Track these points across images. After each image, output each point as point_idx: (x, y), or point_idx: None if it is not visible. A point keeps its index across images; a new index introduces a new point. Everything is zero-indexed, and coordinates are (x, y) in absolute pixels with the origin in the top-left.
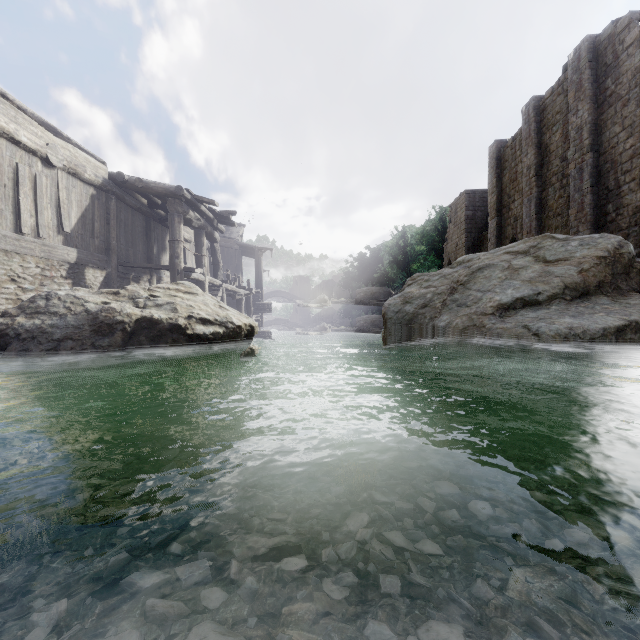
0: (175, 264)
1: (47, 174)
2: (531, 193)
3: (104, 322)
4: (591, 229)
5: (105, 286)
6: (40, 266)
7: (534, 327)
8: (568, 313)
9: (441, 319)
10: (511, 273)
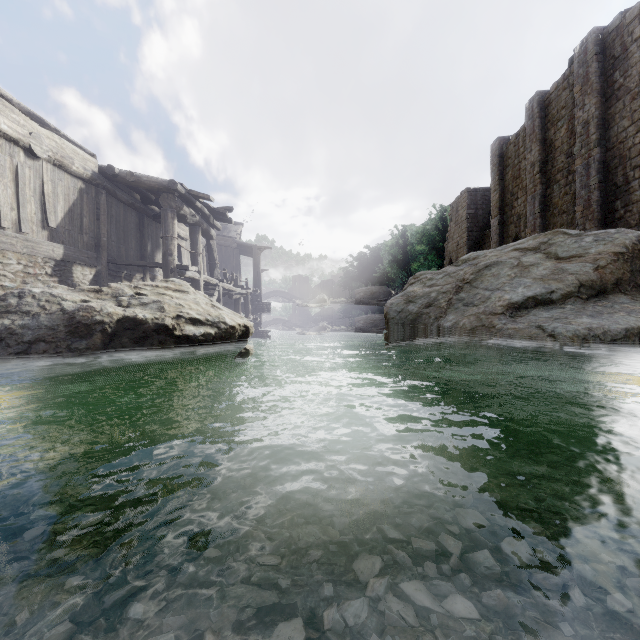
0: (168, 261)
1: (30, 165)
2: (535, 190)
3: (81, 322)
4: (598, 226)
5: (95, 284)
6: (22, 263)
7: (549, 328)
8: (585, 313)
9: (447, 319)
10: (521, 271)
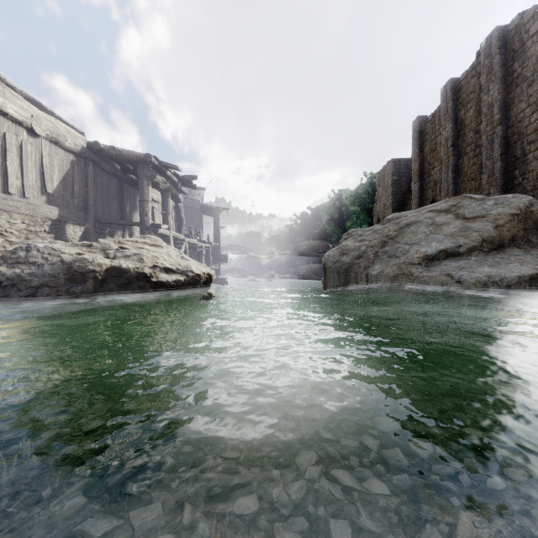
0: (144, 221)
1: (32, 142)
2: (449, 161)
3: (77, 271)
4: (501, 191)
5: (83, 240)
6: (25, 222)
7: (457, 275)
8: (486, 263)
9: (374, 268)
10: (435, 228)
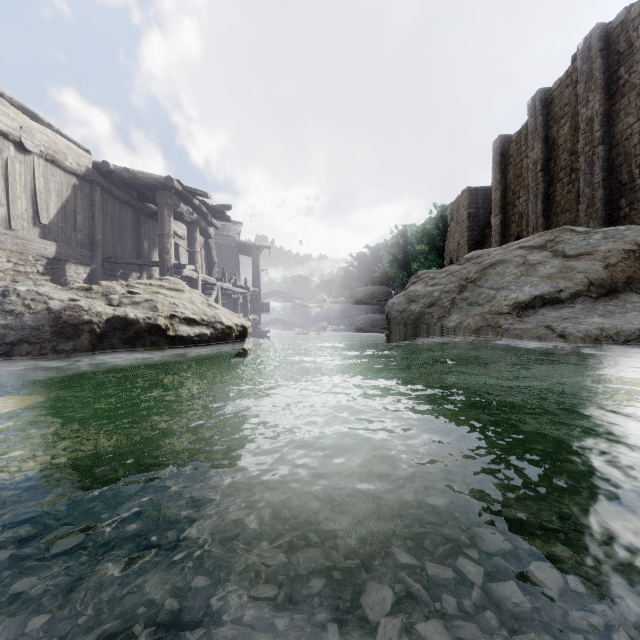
0: (165, 260)
1: (21, 160)
2: (537, 189)
3: (68, 322)
4: (603, 225)
5: (89, 283)
6: (12, 260)
7: (559, 328)
8: (596, 312)
9: (450, 319)
10: (527, 269)
